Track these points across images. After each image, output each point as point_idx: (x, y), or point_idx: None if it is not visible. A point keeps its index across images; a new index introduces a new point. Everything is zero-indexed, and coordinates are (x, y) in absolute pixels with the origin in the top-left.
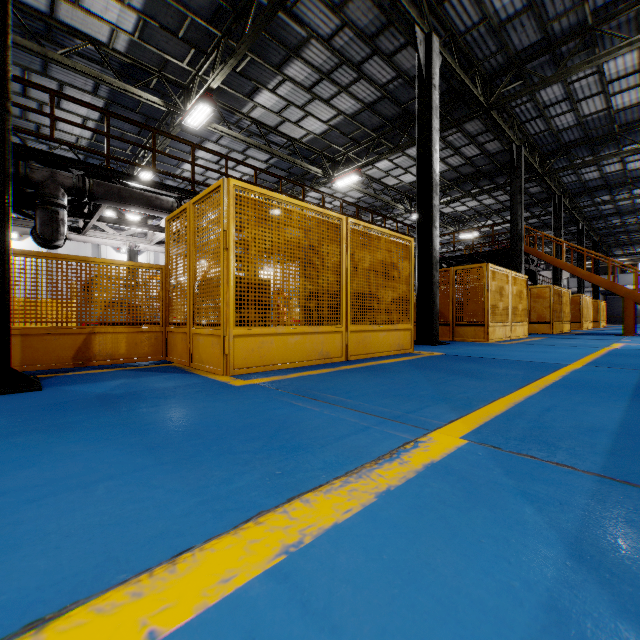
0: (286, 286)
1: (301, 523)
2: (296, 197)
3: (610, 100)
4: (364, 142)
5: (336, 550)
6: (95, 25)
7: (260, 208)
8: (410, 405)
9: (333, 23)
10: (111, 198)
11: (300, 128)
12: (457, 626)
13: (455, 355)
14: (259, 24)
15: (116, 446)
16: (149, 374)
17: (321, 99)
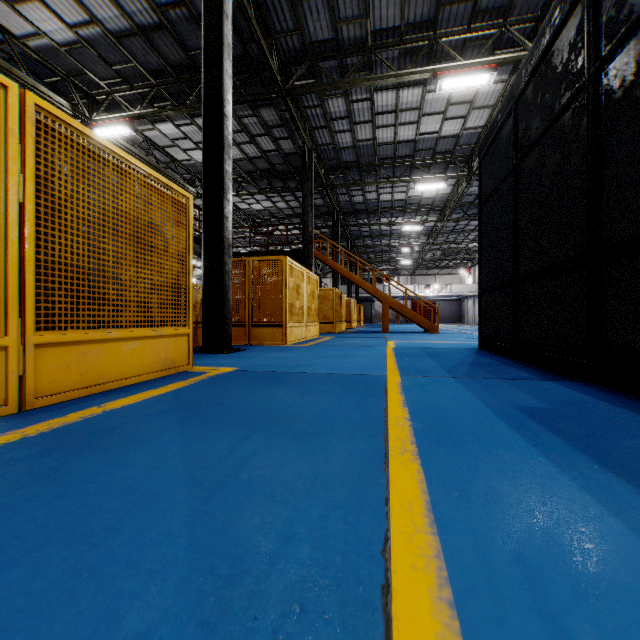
0: None
1: None
2: None
3: (376, 132)
4: (138, 86)
5: None
6: None
7: None
8: None
9: None
10: None
11: (21, 17)
12: None
13: (252, 371)
14: None
15: None
16: None
17: None
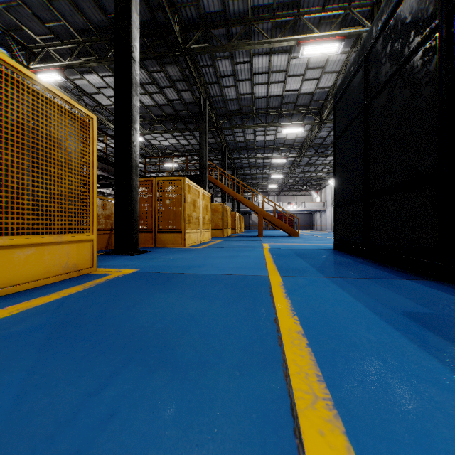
0: None
1: None
2: None
3: (254, 88)
4: (68, 42)
5: None
6: None
7: None
8: None
9: None
10: None
11: None
12: None
13: (150, 272)
14: None
15: None
16: None
17: None
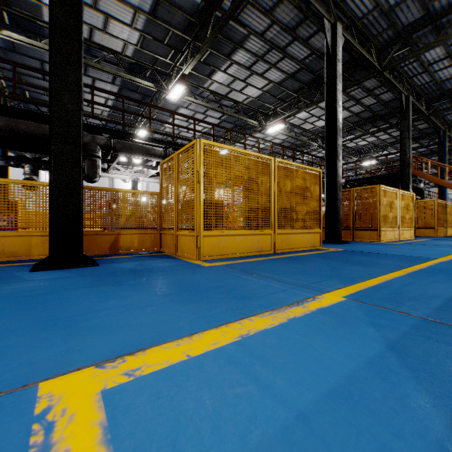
0: (235, 204)
1: (248, 327)
2: (240, 142)
3: None
4: (288, 100)
5: (265, 338)
6: (114, 42)
7: (219, 156)
8: (313, 279)
9: (265, 23)
10: (125, 150)
11: (242, 94)
12: (320, 364)
13: (352, 251)
14: (216, 31)
15: (149, 293)
16: (153, 259)
17: (257, 74)
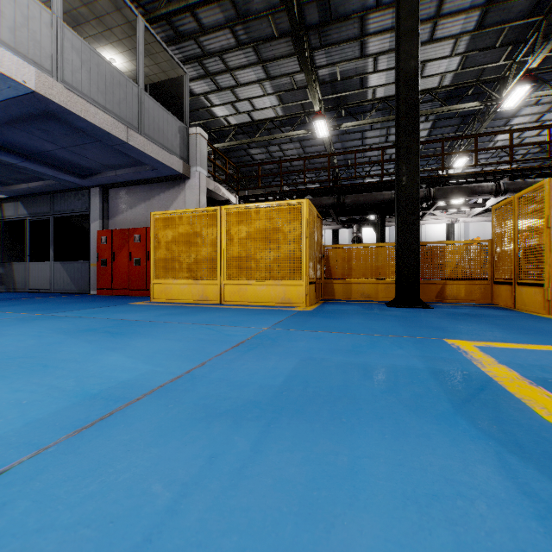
0: None
1: None
2: None
3: None
4: None
5: None
6: (430, 80)
7: None
8: None
9: None
10: (446, 196)
11: None
12: None
13: None
14: None
15: (487, 326)
16: (485, 309)
17: None
